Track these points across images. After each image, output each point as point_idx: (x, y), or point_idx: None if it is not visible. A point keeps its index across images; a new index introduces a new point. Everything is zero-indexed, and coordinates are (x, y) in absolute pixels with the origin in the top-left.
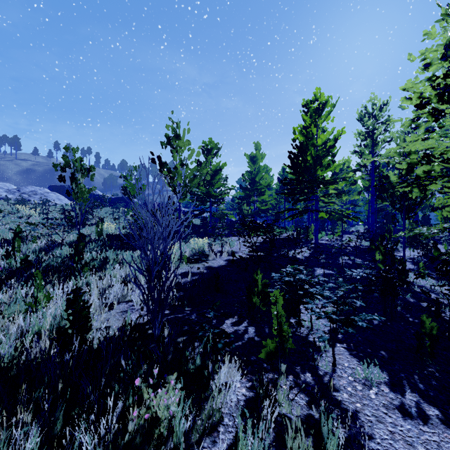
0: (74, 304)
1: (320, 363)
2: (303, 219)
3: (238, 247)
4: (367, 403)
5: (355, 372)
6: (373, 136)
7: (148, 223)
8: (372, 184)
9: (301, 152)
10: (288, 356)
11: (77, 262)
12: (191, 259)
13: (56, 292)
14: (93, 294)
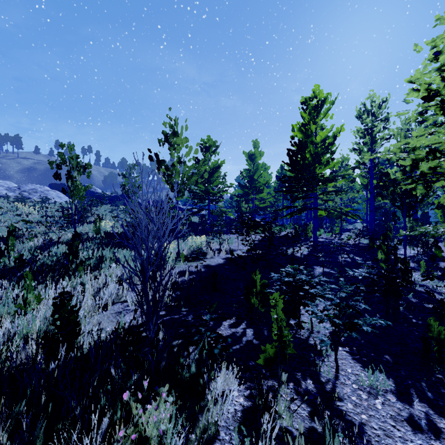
0: (61, 308)
1: (322, 368)
2: (301, 216)
3: (237, 245)
4: (373, 414)
5: (359, 379)
6: (372, 133)
7: (141, 222)
8: (371, 182)
9: (300, 150)
10: (288, 360)
11: (72, 261)
12: (189, 257)
13: (48, 292)
14: (85, 295)
